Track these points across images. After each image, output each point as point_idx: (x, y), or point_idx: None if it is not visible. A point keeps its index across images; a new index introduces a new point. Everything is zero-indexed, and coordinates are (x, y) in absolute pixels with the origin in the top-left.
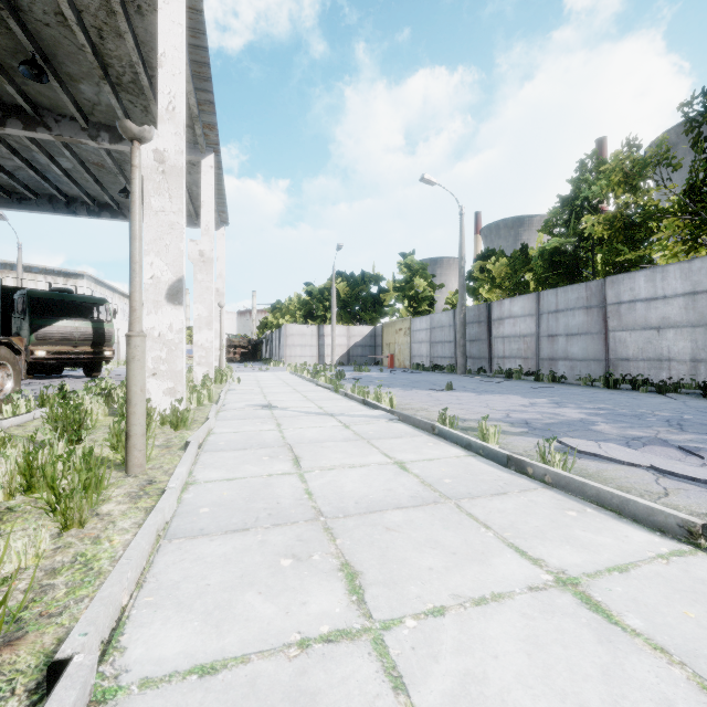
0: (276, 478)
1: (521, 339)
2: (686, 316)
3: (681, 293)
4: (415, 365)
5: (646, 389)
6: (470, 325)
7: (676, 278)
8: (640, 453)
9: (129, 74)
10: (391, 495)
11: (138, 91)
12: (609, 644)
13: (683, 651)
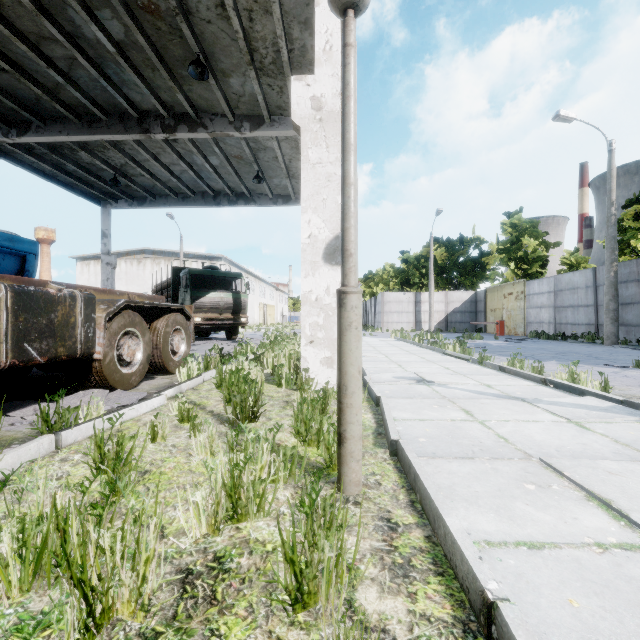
0: (634, 563)
1: None
2: None
3: None
4: (533, 332)
5: None
6: (621, 285)
7: None
8: None
9: (271, 54)
10: None
11: (276, 71)
12: None
13: None
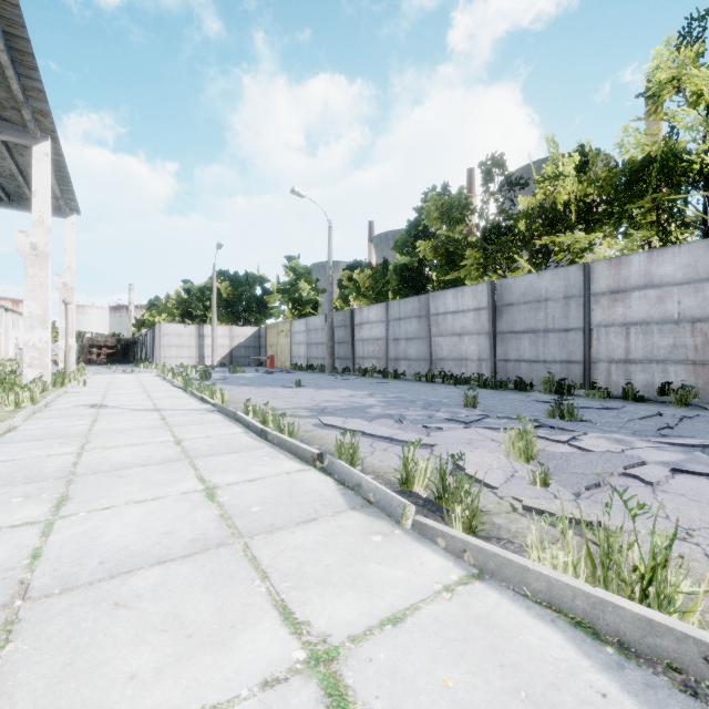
0: (54, 457)
1: (376, 342)
2: (475, 326)
3: (472, 308)
4: (294, 365)
5: (449, 382)
6: (338, 328)
7: (469, 297)
8: (368, 423)
9: None
10: (146, 459)
11: None
12: (196, 508)
13: (233, 505)
